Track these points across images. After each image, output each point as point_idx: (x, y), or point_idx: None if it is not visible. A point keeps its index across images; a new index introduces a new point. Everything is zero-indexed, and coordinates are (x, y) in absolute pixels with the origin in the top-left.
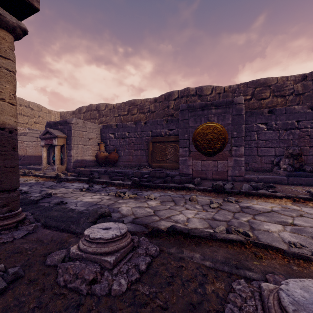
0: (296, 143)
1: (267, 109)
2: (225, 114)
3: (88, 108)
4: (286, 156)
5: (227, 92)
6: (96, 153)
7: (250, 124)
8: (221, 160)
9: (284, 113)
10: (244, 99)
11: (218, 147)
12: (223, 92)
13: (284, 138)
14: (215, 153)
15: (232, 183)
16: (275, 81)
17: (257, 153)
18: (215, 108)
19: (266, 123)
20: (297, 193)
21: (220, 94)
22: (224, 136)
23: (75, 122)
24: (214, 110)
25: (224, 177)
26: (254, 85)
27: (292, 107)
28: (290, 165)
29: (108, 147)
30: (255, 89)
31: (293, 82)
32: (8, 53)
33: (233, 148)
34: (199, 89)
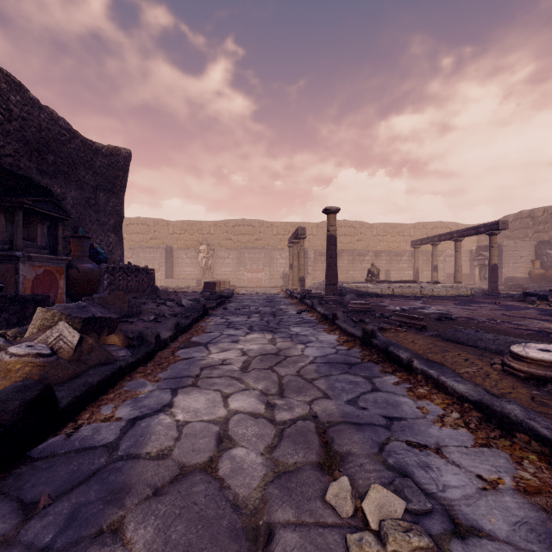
0: None
1: None
2: None
3: (516, 216)
4: None
5: None
6: (529, 271)
7: None
8: None
9: None
10: None
11: None
12: None
13: None
14: None
15: None
16: None
17: None
18: None
19: None
20: None
21: None
22: None
23: (505, 244)
24: None
25: None
26: None
27: None
28: None
29: (545, 264)
30: None
31: None
32: (496, 242)
33: None
34: None
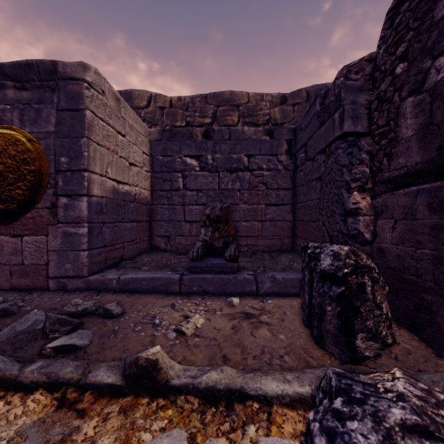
0: (246, 197)
1: (200, 129)
2: (42, 105)
3: None
4: (202, 223)
5: (175, 108)
6: None
7: (170, 157)
8: (34, 233)
9: (227, 139)
10: (201, 123)
11: (20, 198)
12: (169, 107)
13: (228, 187)
14: (17, 215)
15: (2, 310)
16: (245, 98)
17: (183, 217)
18: (21, 87)
19: (199, 157)
20: (135, 345)
21: (164, 110)
22: (35, 165)
23: None
24: (14, 91)
25: (41, 282)
26: (216, 100)
27: (239, 128)
28: (207, 243)
29: None
30: (217, 107)
31: (269, 104)
32: None
33: (62, 201)
34: (126, 94)
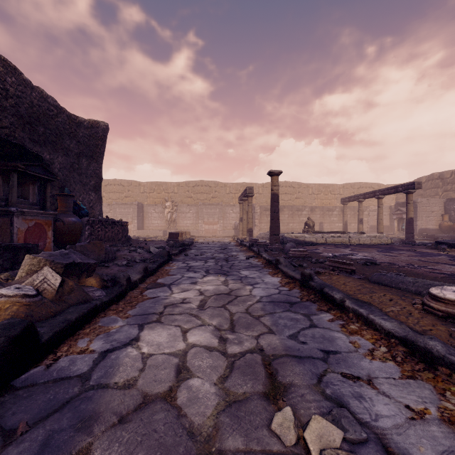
0: None
1: None
2: None
3: (428, 178)
4: None
5: None
6: (439, 223)
7: None
8: None
9: None
10: None
11: None
12: None
13: None
14: None
15: None
16: None
17: None
18: None
19: None
20: None
21: None
22: None
23: (419, 201)
24: None
25: None
26: None
27: None
28: None
29: (452, 217)
30: None
31: None
32: (412, 199)
33: None
34: None
